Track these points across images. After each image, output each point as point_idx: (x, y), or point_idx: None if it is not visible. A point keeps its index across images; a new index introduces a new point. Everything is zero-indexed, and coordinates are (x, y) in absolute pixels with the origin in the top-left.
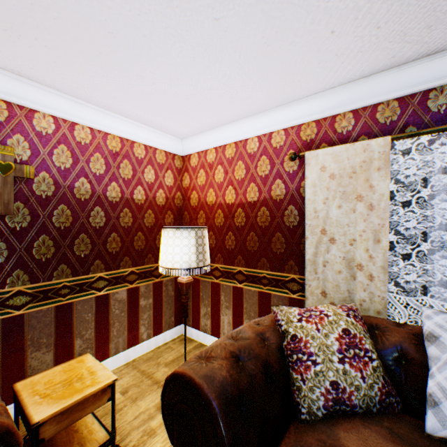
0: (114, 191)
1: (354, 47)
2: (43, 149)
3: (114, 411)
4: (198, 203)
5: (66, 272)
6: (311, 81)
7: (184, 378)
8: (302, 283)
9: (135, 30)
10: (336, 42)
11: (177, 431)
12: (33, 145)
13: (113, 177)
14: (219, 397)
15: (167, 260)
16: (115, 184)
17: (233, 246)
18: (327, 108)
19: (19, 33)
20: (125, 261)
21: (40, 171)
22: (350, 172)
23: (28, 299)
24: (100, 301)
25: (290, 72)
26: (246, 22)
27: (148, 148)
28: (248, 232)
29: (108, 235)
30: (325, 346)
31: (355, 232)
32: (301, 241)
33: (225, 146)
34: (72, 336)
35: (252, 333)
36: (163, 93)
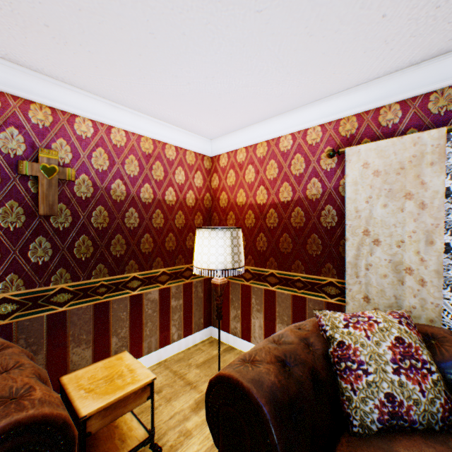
0: (146, 193)
1: (406, 32)
2: (83, 152)
3: (153, 409)
4: (228, 204)
5: (103, 271)
6: (354, 72)
7: (231, 381)
8: (340, 288)
9: (175, 29)
10: (387, 27)
11: (223, 435)
12: (74, 149)
13: (146, 179)
14: (269, 402)
15: (203, 260)
16: (148, 185)
17: (265, 247)
18: (369, 100)
19: (66, 40)
20: (157, 262)
21: (80, 173)
22: (398, 168)
23: (69, 296)
24: (134, 300)
25: (332, 64)
26: (290, 11)
27: (178, 149)
28: (280, 233)
29: (141, 236)
30: (377, 355)
31: (403, 233)
32: (339, 242)
33: (256, 145)
34: (109, 334)
35: (295, 338)
36: (197, 93)
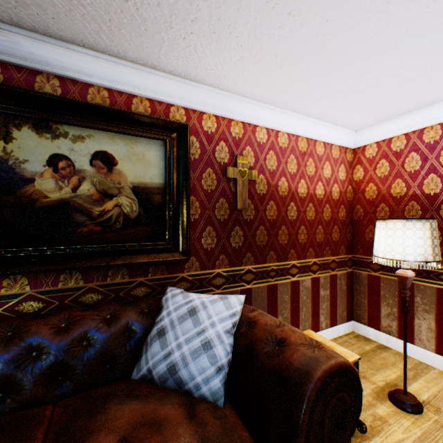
0: (301, 188)
1: None
2: (260, 156)
3: None
4: (377, 196)
5: (272, 257)
6: None
7: None
8: None
9: (399, 27)
10: None
11: None
12: (255, 154)
13: (301, 175)
14: None
15: (394, 251)
16: (302, 181)
17: None
18: None
19: (283, 64)
20: (309, 252)
21: (258, 174)
22: None
23: (252, 276)
24: (292, 286)
25: None
26: None
27: (325, 145)
28: None
29: (298, 228)
30: None
31: None
32: None
33: (422, 130)
34: (276, 313)
35: None
36: (375, 86)
